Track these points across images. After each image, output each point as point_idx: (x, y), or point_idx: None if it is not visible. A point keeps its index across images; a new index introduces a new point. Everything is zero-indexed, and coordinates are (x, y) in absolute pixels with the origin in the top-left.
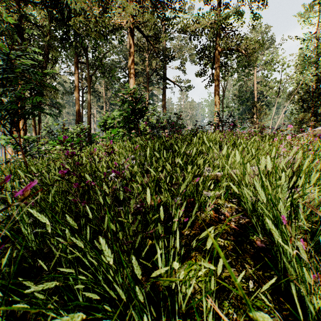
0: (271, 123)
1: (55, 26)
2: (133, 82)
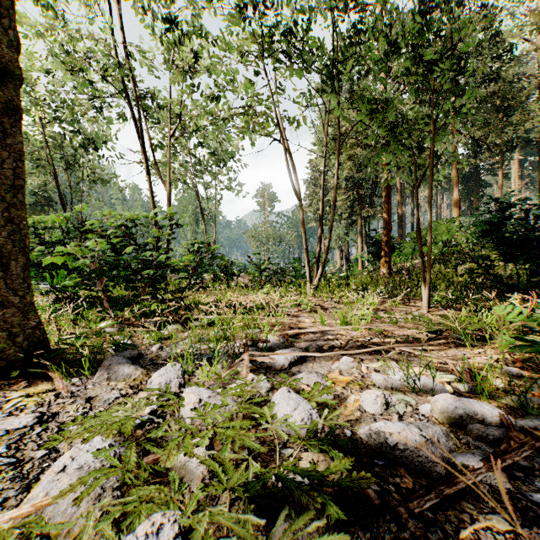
0: None
1: None
2: (456, 191)
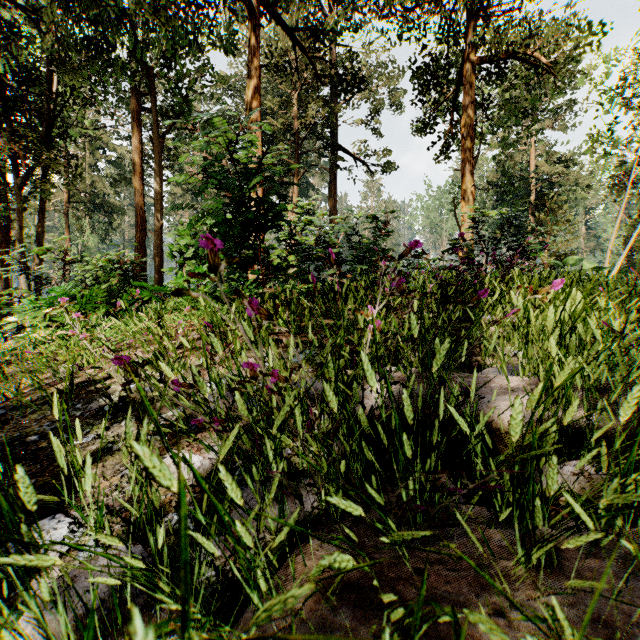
0: (609, 245)
1: (78, 19)
2: (258, 143)
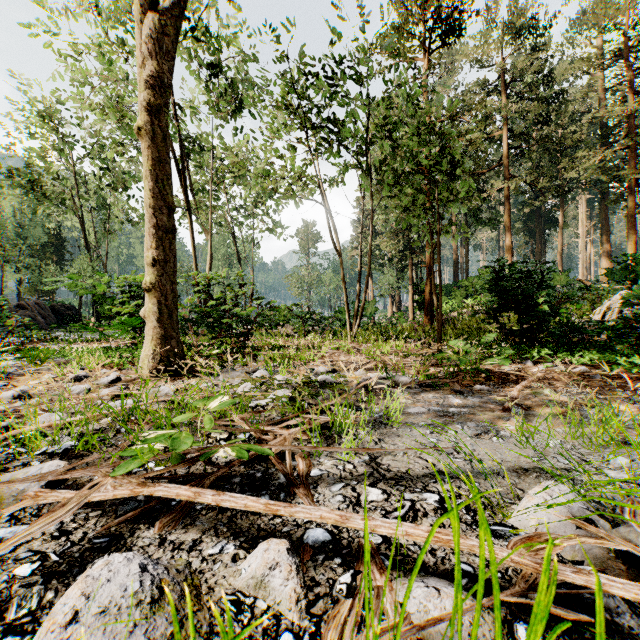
0: None
1: None
2: (509, 237)
